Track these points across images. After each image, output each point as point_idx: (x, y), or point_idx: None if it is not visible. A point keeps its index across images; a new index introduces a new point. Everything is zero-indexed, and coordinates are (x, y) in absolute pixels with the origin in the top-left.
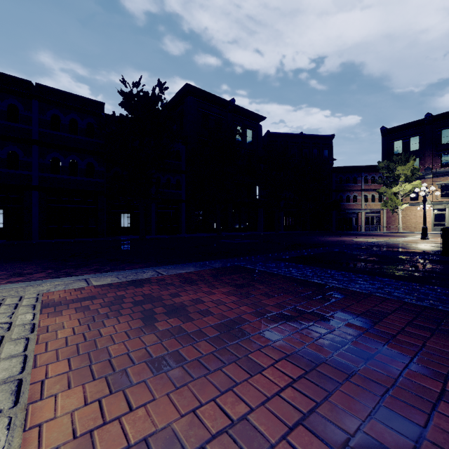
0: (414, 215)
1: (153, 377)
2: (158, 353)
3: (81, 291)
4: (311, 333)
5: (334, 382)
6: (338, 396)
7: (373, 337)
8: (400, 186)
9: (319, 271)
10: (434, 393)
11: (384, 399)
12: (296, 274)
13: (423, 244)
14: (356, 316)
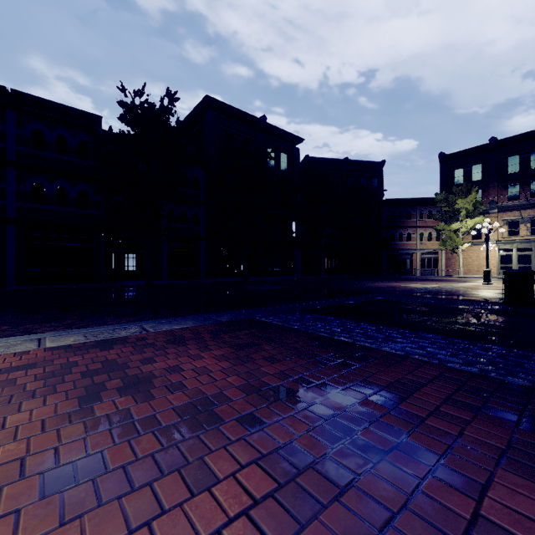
0: (477, 257)
1: (39, 502)
2: (73, 456)
3: (23, 356)
4: (312, 417)
5: (319, 502)
6: (316, 529)
7: (395, 421)
8: (460, 223)
9: (351, 325)
10: (463, 520)
11: (385, 533)
12: (320, 330)
13: (484, 290)
14: (381, 389)
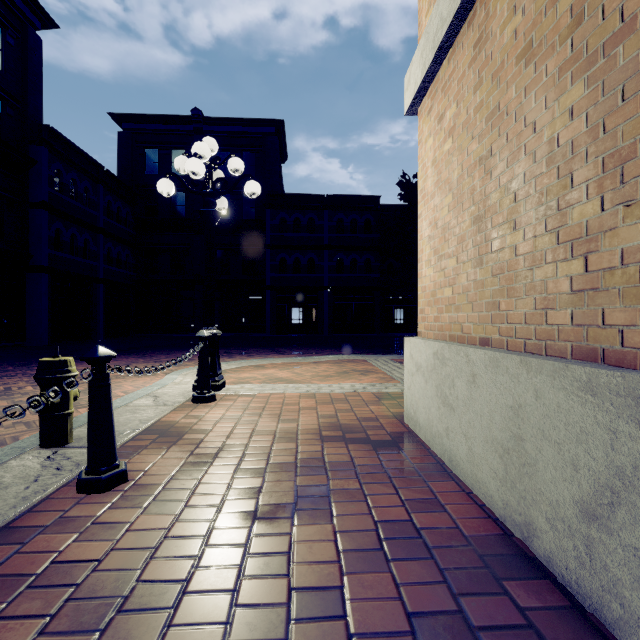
0: None
1: None
2: None
3: None
4: None
5: None
6: None
7: None
8: None
9: None
10: None
11: None
12: None
13: None
14: None
